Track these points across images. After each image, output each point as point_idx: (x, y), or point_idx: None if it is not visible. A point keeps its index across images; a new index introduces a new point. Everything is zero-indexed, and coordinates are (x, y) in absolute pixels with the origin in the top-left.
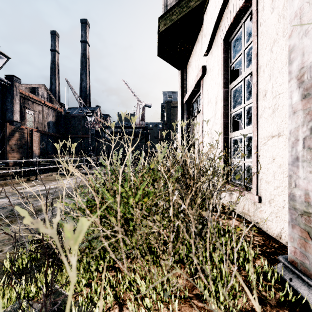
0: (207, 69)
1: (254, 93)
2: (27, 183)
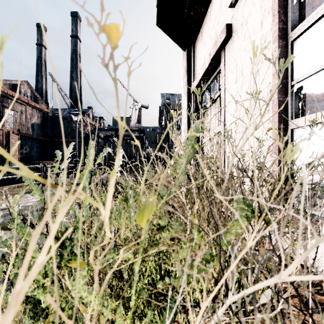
0: (234, 28)
1: None
2: None
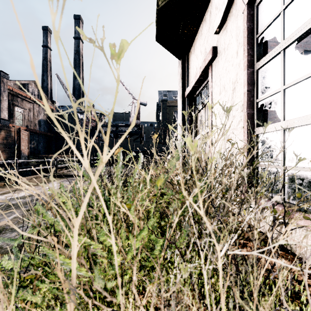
0: (219, 50)
1: None
2: (3, 188)
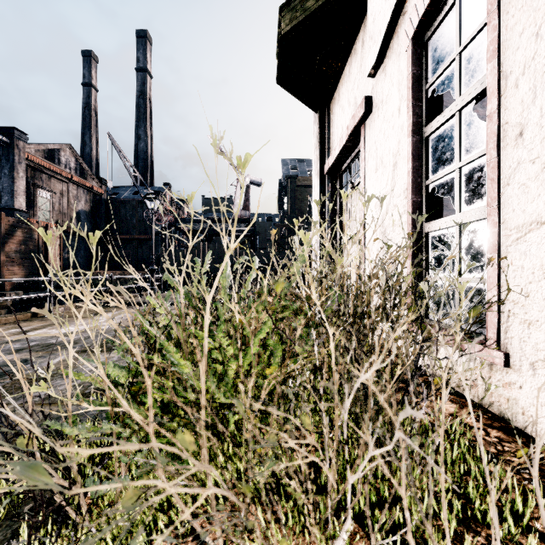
0: (374, 103)
1: (491, 134)
2: (31, 322)
